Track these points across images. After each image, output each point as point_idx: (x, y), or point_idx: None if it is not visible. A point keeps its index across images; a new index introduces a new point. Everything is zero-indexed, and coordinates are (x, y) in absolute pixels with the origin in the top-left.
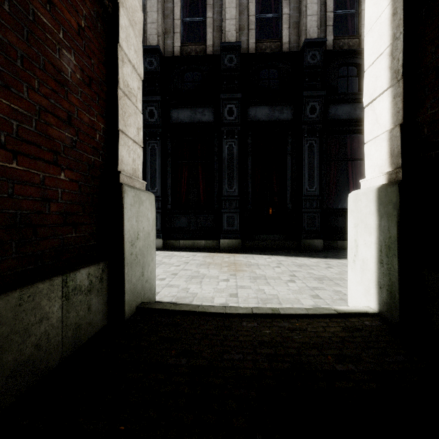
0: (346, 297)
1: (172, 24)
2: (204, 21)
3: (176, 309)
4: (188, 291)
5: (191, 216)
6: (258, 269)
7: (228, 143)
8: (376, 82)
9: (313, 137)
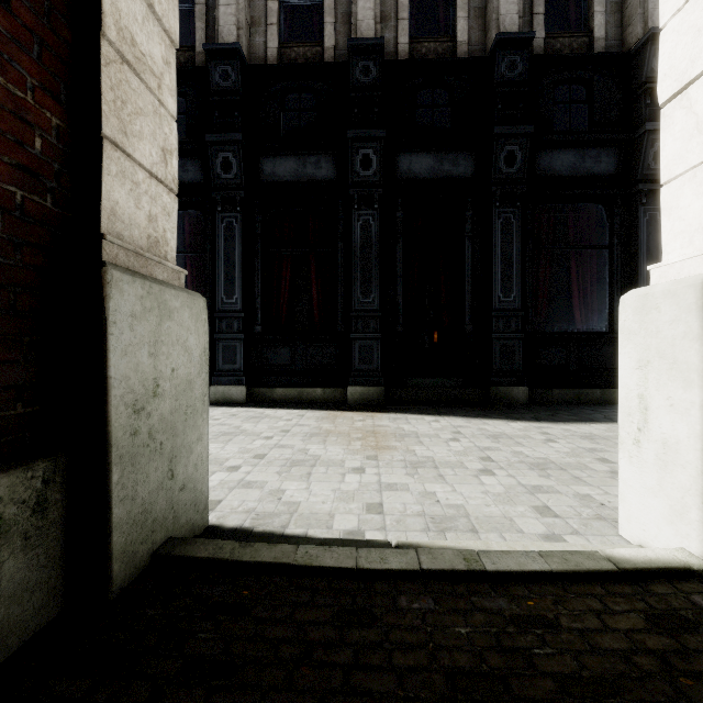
0: (606, 512)
1: (264, 9)
2: (319, 6)
3: (244, 560)
4: (282, 497)
5: (296, 345)
6: (418, 446)
7: (362, 218)
8: (697, 42)
9: (511, 207)
